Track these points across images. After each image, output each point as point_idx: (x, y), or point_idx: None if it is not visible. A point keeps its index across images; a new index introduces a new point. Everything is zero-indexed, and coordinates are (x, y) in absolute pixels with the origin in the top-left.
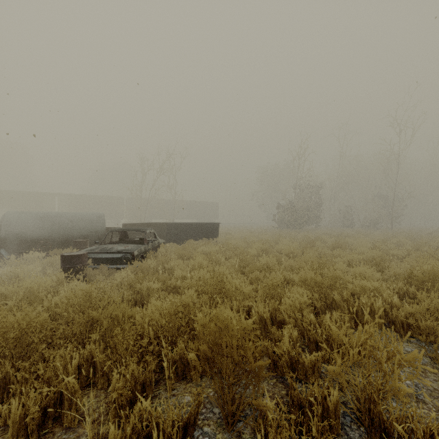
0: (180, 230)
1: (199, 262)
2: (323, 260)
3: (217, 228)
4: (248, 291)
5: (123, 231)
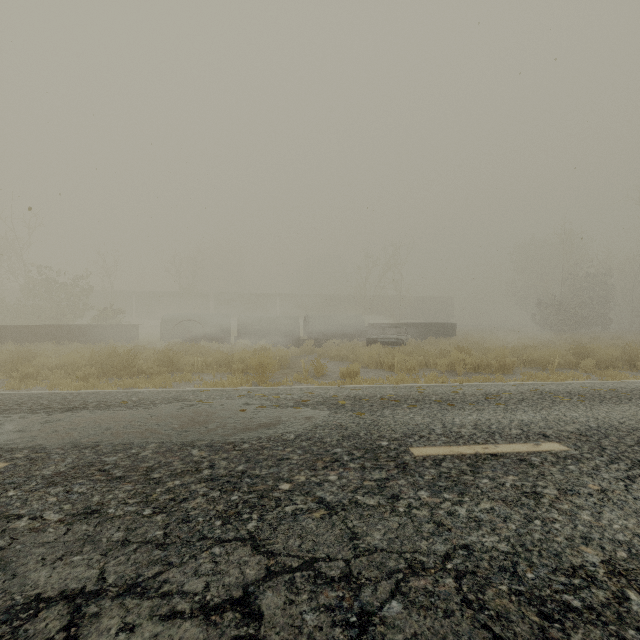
0: (418, 330)
1: (445, 345)
2: (533, 346)
3: (454, 328)
4: (473, 352)
5: (382, 328)
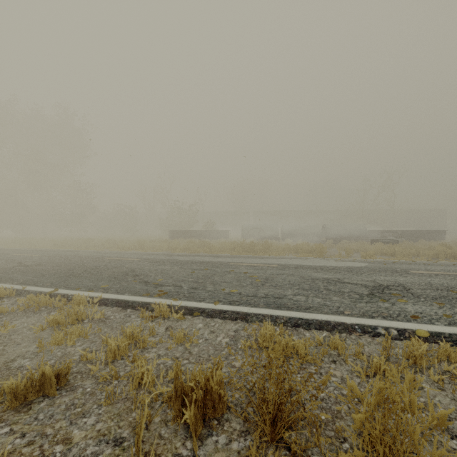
0: (410, 235)
1: (433, 245)
2: None
3: (443, 233)
4: (456, 249)
5: (381, 233)
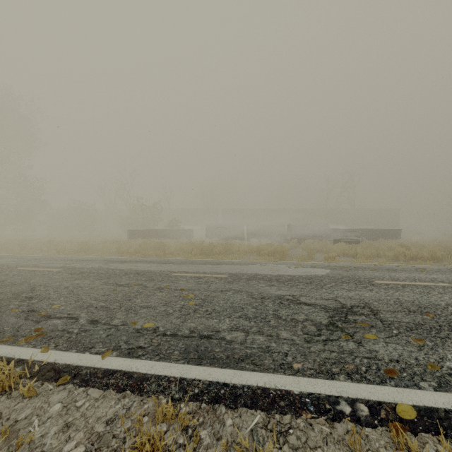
0: (370, 233)
1: (391, 244)
2: None
3: (399, 232)
4: (413, 249)
5: (343, 232)
